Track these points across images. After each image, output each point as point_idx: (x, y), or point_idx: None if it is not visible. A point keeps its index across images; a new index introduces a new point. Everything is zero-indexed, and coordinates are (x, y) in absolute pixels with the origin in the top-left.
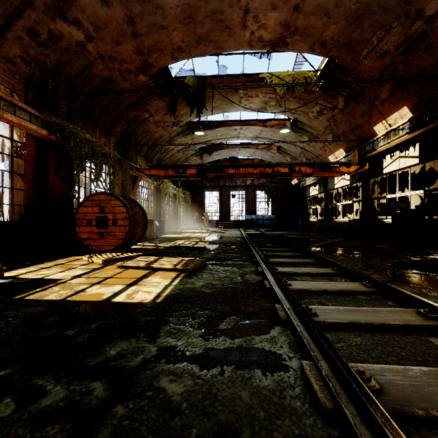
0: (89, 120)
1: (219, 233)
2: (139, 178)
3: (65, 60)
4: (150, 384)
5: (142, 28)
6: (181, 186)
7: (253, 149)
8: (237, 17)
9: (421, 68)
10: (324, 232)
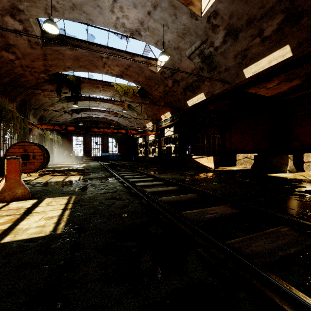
0: (3, 94)
1: (86, 164)
2: (33, 129)
3: None
4: (92, 184)
5: (49, 58)
6: (54, 132)
7: (107, 113)
8: (101, 64)
9: (171, 101)
10: (145, 162)
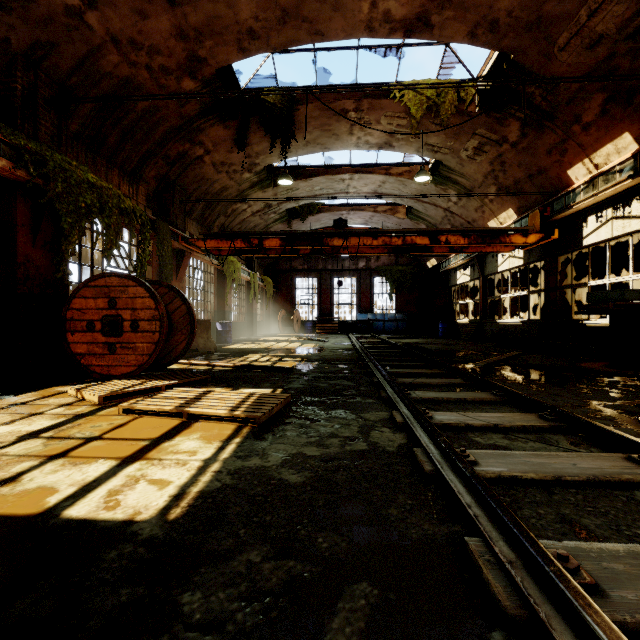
0: (99, 154)
1: (317, 342)
2: (189, 253)
3: (46, 40)
4: None
5: None
6: (259, 270)
7: (369, 212)
8: None
9: None
10: (479, 340)
